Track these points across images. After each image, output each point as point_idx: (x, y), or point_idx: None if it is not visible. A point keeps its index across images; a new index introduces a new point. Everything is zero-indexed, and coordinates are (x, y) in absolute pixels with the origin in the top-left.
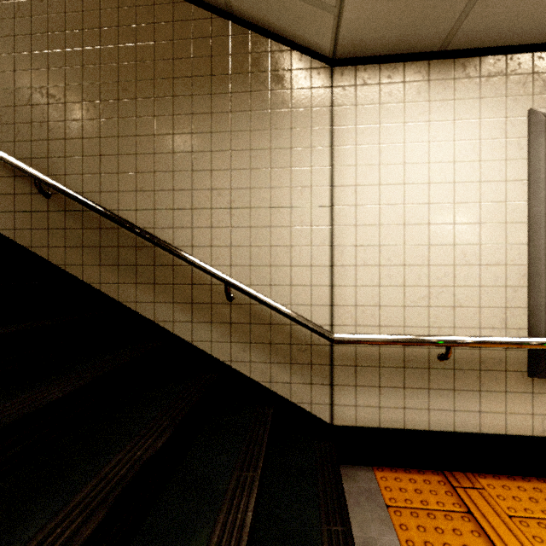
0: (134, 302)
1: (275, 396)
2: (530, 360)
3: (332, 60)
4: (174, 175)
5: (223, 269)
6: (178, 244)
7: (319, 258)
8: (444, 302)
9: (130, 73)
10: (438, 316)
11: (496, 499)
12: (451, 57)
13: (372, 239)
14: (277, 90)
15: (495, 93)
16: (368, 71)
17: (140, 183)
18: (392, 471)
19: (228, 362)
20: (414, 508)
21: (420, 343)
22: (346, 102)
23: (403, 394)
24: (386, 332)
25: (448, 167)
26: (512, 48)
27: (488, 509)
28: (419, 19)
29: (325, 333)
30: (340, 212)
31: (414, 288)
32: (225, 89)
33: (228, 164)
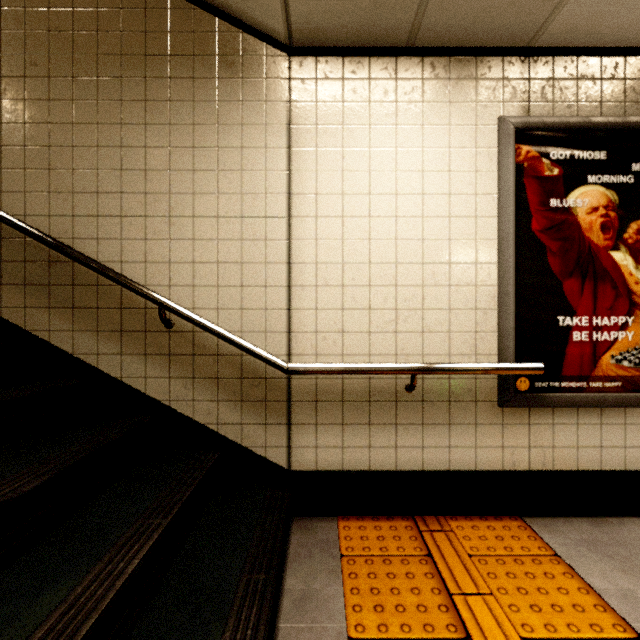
0: (46, 331)
1: (223, 440)
2: (499, 388)
3: (289, 48)
4: (98, 174)
5: (161, 289)
6: (104, 259)
7: (275, 278)
8: (412, 327)
9: (42, 45)
10: (405, 343)
11: (462, 540)
12: (420, 55)
13: (334, 255)
14: (226, 79)
15: (465, 98)
16: (331, 63)
17: (54, 183)
18: (358, 520)
19: (166, 401)
20: (370, 556)
21: (382, 371)
22: (306, 98)
23: (368, 431)
24: (350, 361)
25: (416, 177)
26: (482, 50)
27: (450, 551)
28: (376, 5)
29: (277, 363)
30: (299, 224)
31: (380, 312)
32: (163, 72)
33: (166, 163)
